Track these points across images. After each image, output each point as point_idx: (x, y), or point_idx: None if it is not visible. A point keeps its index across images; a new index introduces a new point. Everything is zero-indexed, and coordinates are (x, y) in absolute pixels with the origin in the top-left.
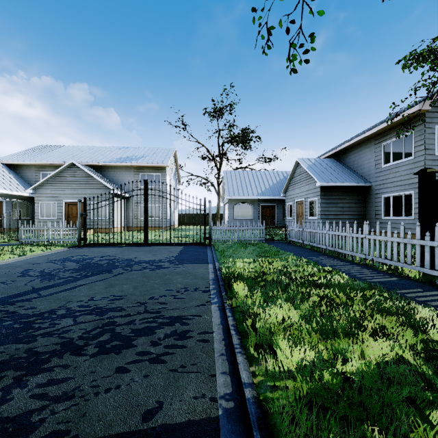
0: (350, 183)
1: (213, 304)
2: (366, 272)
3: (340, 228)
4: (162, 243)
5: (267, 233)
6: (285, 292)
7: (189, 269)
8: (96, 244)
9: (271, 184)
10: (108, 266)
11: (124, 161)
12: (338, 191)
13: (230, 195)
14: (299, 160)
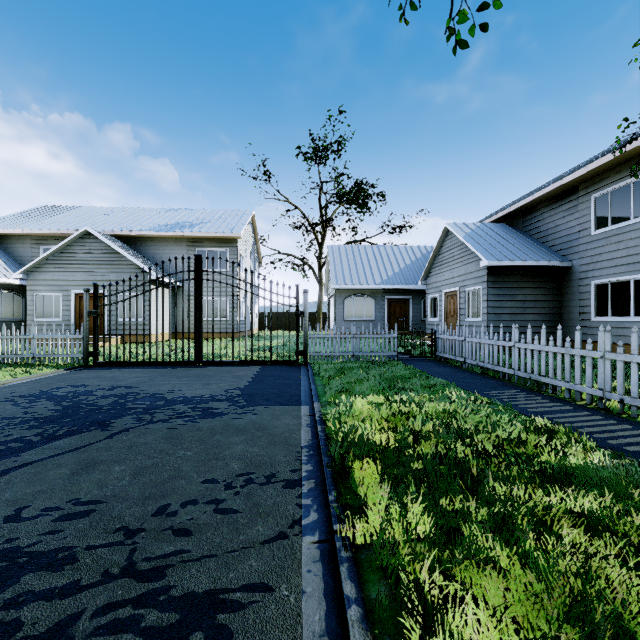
0: (537, 262)
1: (307, 532)
2: (622, 429)
3: (543, 337)
4: (225, 362)
5: (399, 343)
6: (477, 496)
7: (262, 420)
8: (115, 363)
9: (402, 266)
10: (110, 411)
11: (172, 229)
12: (516, 274)
13: (339, 283)
14: (450, 226)
